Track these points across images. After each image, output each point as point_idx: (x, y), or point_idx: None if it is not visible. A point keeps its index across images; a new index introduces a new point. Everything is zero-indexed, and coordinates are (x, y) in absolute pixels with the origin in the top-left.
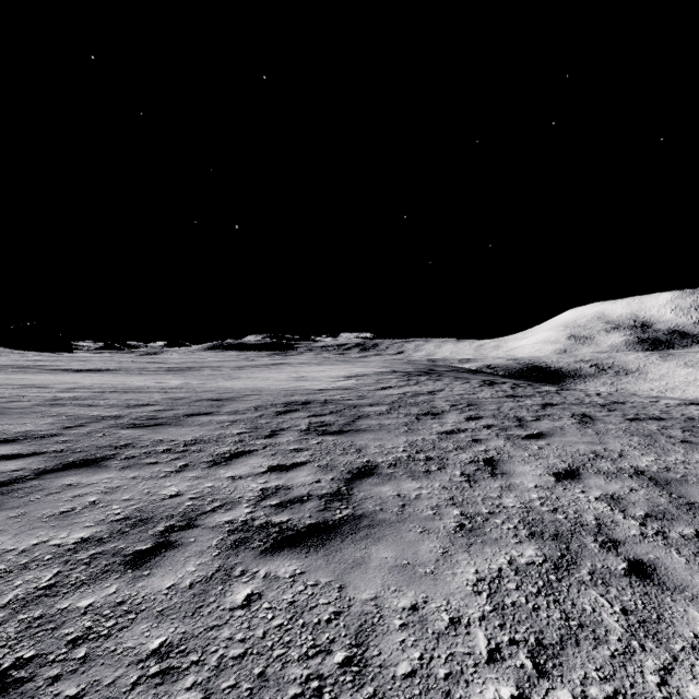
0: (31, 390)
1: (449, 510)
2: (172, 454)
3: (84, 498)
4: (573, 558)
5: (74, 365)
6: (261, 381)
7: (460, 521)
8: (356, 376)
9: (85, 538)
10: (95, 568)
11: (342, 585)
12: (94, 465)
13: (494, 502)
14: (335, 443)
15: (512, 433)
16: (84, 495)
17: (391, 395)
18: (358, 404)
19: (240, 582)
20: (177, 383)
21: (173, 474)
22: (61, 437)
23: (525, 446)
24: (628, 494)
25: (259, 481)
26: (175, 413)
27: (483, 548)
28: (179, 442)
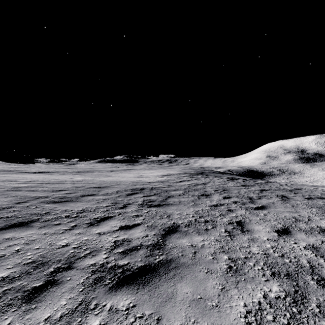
0: (7, 182)
1: (221, 256)
2: (69, 219)
3: (13, 247)
4: (303, 293)
5: (33, 170)
6: (121, 178)
7: (229, 264)
8: (167, 175)
9: (4, 277)
10: (2, 302)
11: (159, 317)
12: (25, 225)
13: (246, 250)
14: (156, 212)
15: (248, 206)
16: (14, 245)
17: (184, 185)
18: (168, 190)
19: (93, 315)
20: (80, 179)
21: (67, 231)
22: (13, 208)
23: (257, 213)
24: (321, 244)
25: (114, 235)
26: (75, 194)
27: (246, 285)
28: (74, 211)
